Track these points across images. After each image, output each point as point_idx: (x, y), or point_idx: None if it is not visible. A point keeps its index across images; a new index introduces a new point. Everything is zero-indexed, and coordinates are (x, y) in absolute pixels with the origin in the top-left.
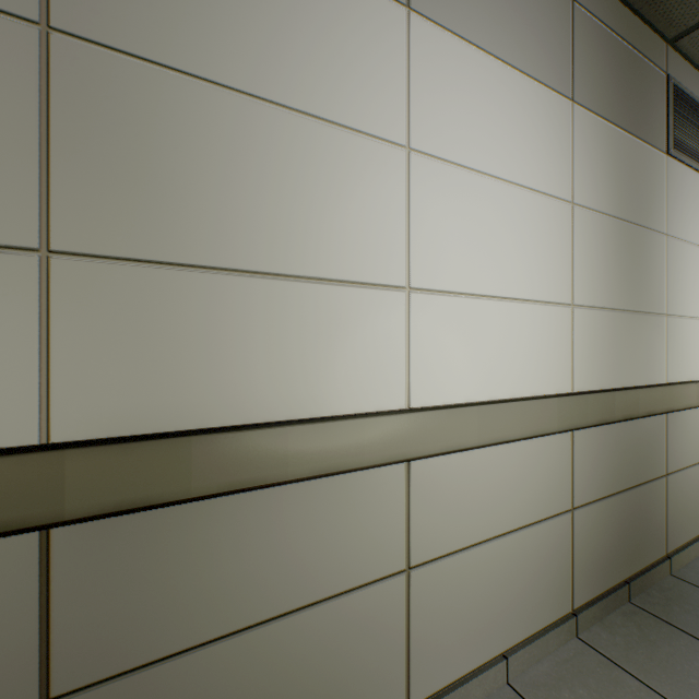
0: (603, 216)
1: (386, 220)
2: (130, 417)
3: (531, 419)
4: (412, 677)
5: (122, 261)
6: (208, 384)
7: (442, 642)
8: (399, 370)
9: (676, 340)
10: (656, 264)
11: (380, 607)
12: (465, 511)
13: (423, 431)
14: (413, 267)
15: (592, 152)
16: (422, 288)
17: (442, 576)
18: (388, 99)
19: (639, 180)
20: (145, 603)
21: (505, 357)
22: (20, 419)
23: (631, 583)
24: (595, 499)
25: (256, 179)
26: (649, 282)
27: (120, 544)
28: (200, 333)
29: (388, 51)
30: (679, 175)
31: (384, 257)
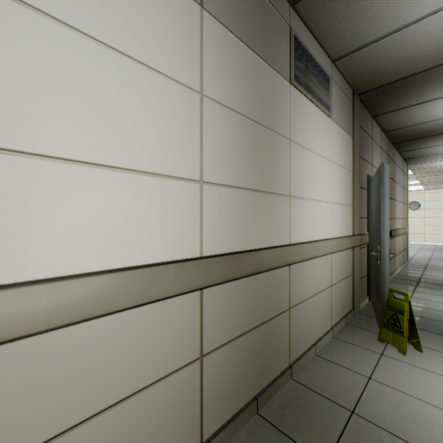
0: (234, 113)
1: None
2: None
3: (140, 288)
4: None
5: None
6: None
7: None
8: None
9: (297, 214)
10: (282, 159)
11: None
12: (40, 403)
13: None
14: None
15: (223, 58)
16: None
17: None
18: None
19: (268, 95)
20: None
21: (111, 227)
22: None
23: (259, 398)
24: (227, 341)
25: None
26: (276, 171)
27: None
28: None
29: None
30: (299, 100)
31: None
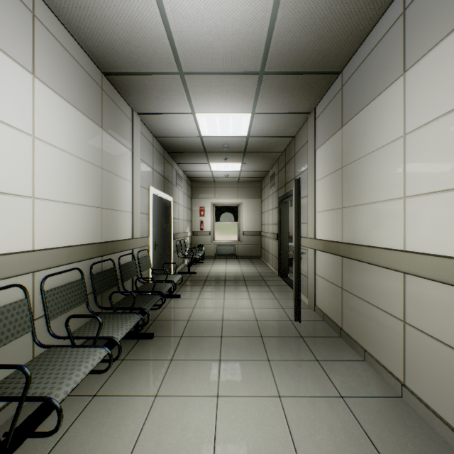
0: None
1: (395, 172)
2: (348, 239)
3: None
4: (405, 372)
5: (348, 207)
6: (357, 234)
7: (421, 375)
8: (400, 233)
9: None
10: None
11: (393, 327)
12: (436, 317)
13: (400, 260)
14: (406, 187)
15: None
16: (410, 196)
17: (421, 341)
18: (396, 122)
19: None
20: (350, 279)
21: None
22: (340, 237)
23: None
24: None
25: (364, 178)
26: None
27: (348, 265)
28: (356, 221)
29: (396, 102)
30: None
31: (395, 187)
